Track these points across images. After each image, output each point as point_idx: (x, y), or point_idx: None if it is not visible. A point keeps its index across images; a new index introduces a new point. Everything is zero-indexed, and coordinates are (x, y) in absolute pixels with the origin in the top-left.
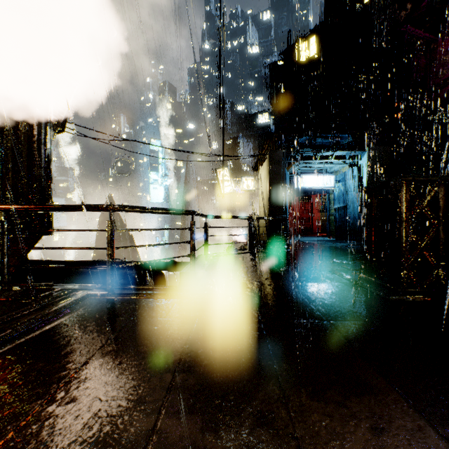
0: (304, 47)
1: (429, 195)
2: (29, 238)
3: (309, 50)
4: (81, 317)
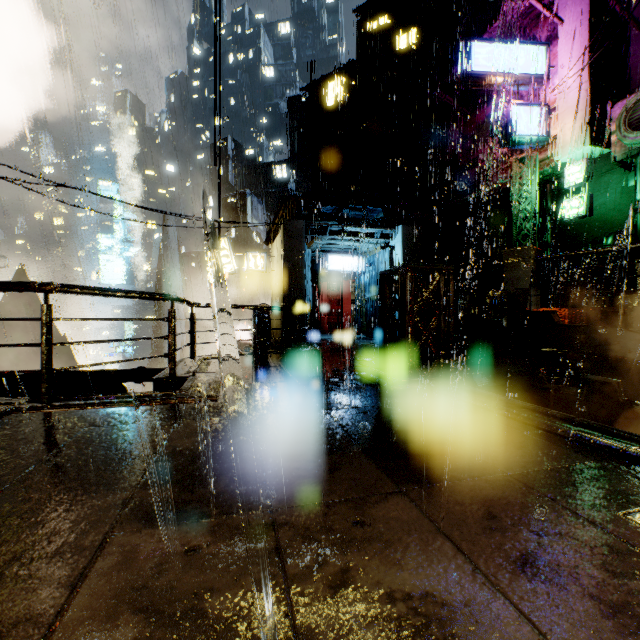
0: (331, 87)
1: (432, 284)
2: None
3: (337, 93)
4: (7, 433)
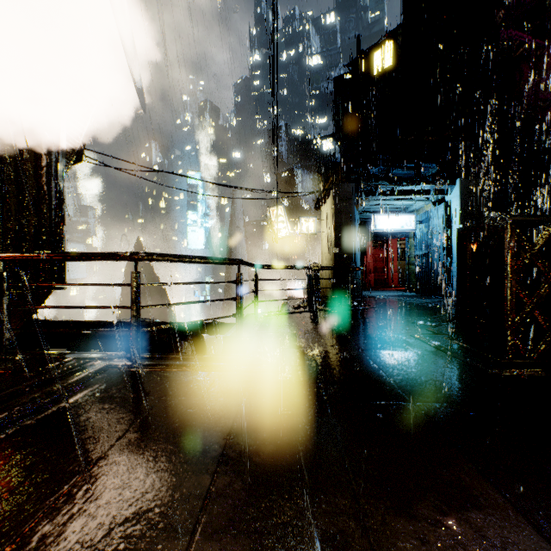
0: (377, 56)
1: (541, 239)
2: (36, 293)
3: (383, 60)
4: (97, 396)
